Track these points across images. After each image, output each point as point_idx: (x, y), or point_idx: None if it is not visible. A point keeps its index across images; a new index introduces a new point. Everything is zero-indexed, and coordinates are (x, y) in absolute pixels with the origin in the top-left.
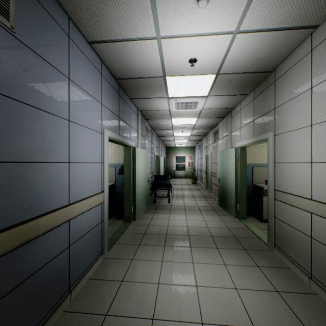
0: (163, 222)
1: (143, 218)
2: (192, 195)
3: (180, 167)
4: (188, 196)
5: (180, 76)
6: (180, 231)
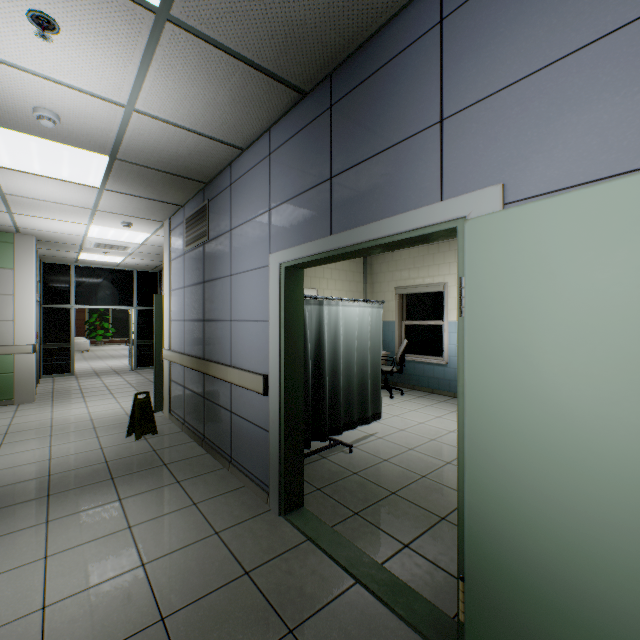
0: None
1: None
2: None
3: None
4: None
5: None
6: None
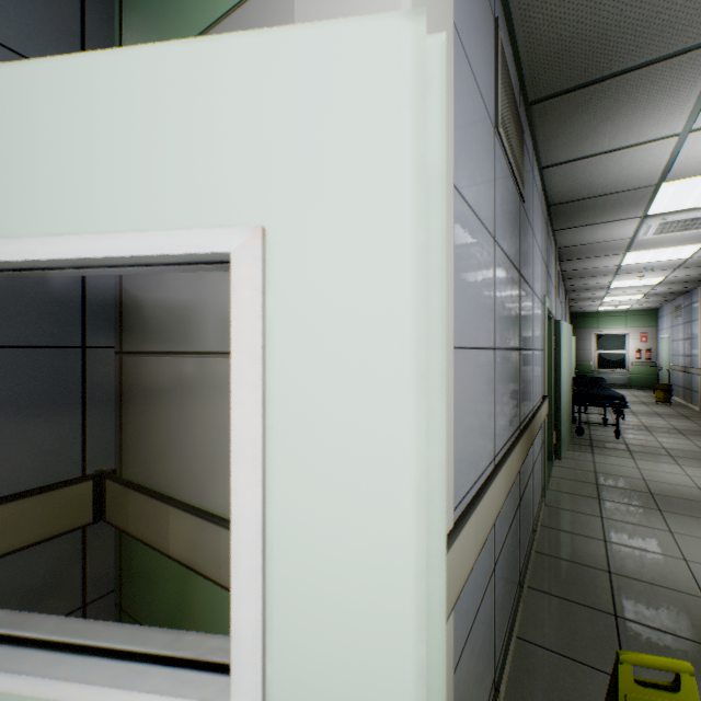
0: (627, 472)
1: (572, 458)
2: (674, 429)
3: (609, 360)
4: (661, 430)
5: (700, 175)
6: (683, 493)
